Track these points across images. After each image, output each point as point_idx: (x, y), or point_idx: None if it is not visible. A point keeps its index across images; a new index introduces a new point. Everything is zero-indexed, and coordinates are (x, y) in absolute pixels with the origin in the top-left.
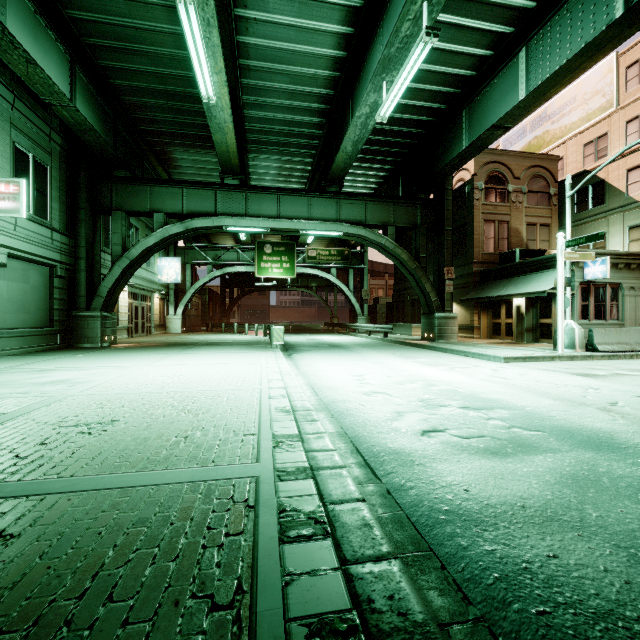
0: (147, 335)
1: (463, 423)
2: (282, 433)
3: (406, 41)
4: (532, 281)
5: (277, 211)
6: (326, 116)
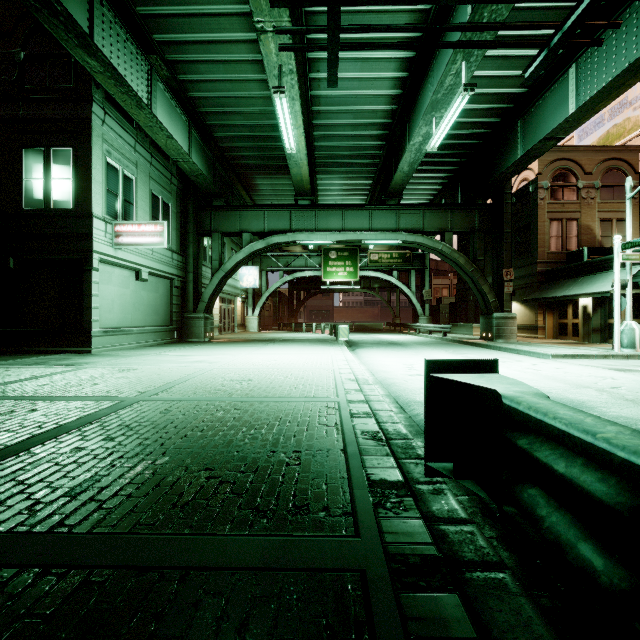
0: (232, 333)
1: None
2: (350, 388)
3: (450, 88)
4: (598, 281)
5: (342, 225)
6: (385, 139)
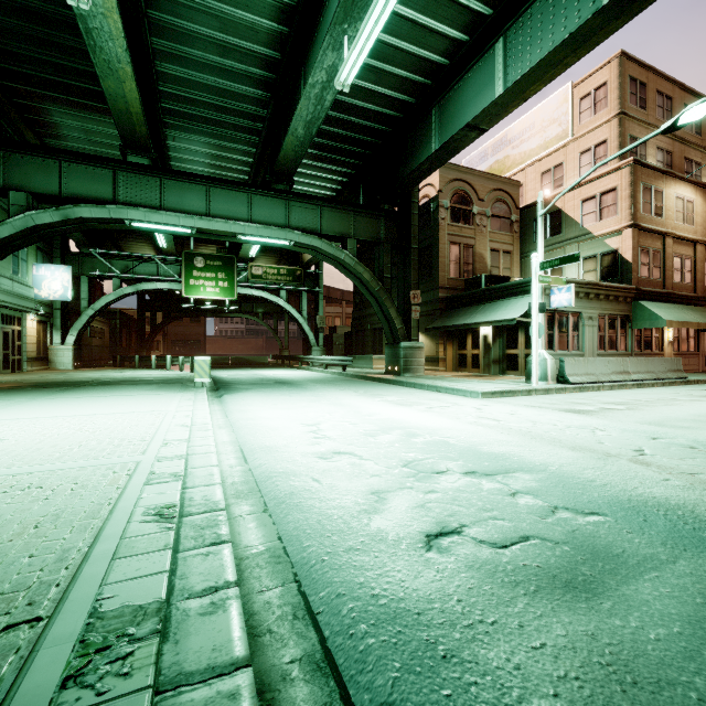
0: (14, 372)
1: (483, 508)
2: (121, 603)
3: None
4: (500, 308)
5: (206, 207)
6: (271, 89)
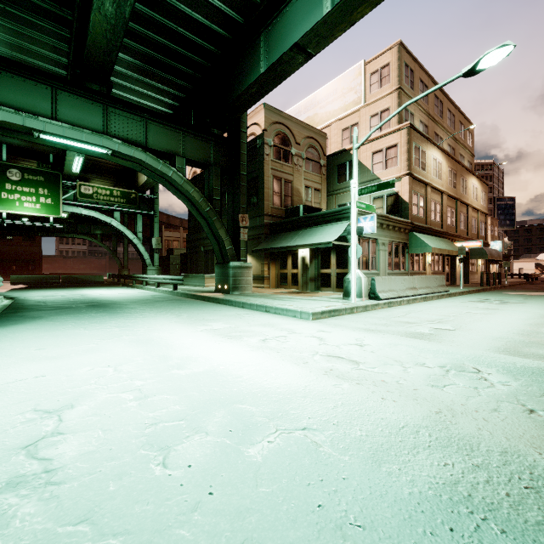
0: None
1: None
2: None
3: None
4: (317, 233)
5: None
6: None
